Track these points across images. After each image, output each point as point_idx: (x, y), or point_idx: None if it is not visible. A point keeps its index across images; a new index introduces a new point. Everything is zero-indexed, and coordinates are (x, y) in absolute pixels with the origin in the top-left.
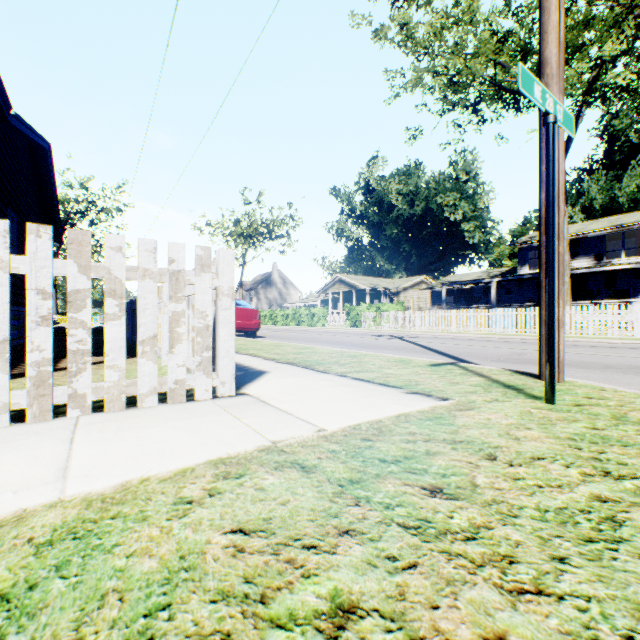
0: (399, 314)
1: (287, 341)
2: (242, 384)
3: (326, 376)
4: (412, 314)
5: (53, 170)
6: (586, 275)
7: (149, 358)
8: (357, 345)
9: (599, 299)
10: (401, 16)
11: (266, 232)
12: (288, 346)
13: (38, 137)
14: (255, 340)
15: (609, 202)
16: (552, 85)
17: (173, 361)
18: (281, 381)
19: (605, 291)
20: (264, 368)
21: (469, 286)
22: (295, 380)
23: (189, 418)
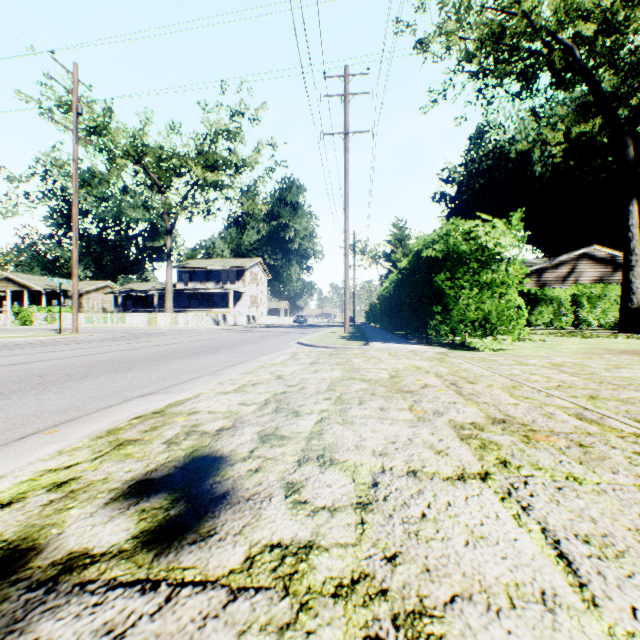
0: (70, 315)
1: None
2: None
3: (5, 334)
4: (80, 315)
5: None
6: (213, 293)
7: None
8: None
9: (219, 307)
10: (65, 120)
11: None
12: None
13: None
14: None
15: (237, 248)
16: (75, 267)
17: None
18: None
19: (222, 303)
20: None
21: (146, 294)
22: None
23: None
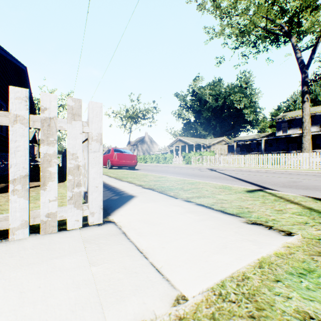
0: (212, 157)
1: (151, 172)
2: (113, 209)
3: (176, 201)
4: (219, 157)
5: (29, 81)
6: (315, 136)
7: (20, 195)
8: (191, 175)
9: None
10: None
11: (141, 116)
12: (151, 176)
13: (16, 61)
14: (133, 172)
15: None
16: None
17: (45, 197)
18: (143, 206)
19: None
20: (133, 193)
21: (248, 142)
22: (153, 205)
23: (40, 262)
